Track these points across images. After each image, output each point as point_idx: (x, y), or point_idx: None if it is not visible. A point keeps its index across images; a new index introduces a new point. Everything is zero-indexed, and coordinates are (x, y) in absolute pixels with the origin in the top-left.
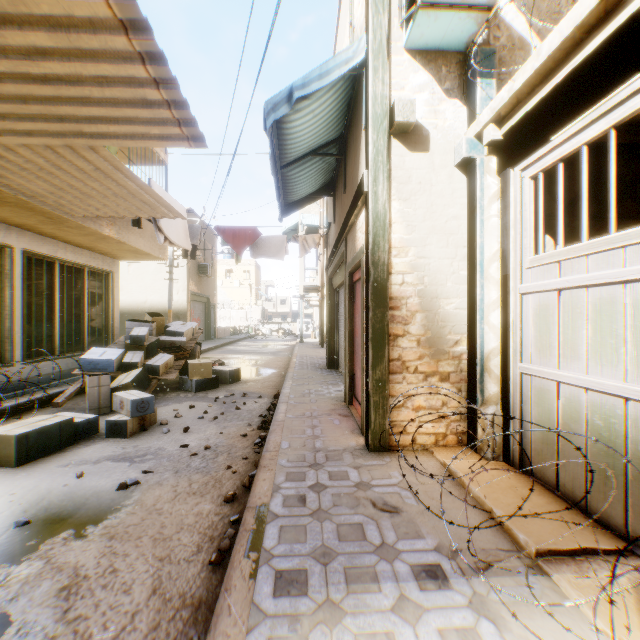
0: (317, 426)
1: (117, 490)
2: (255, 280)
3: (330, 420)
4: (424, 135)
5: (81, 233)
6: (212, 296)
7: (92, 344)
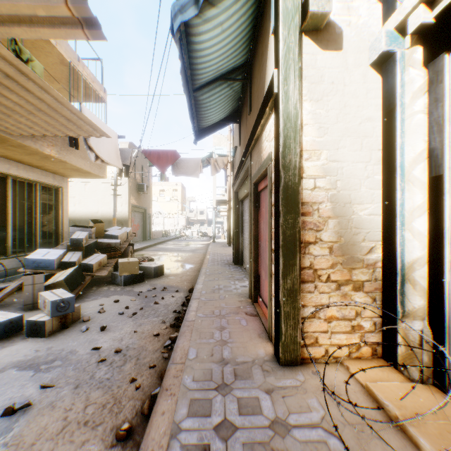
0: (225, 328)
1: (2, 416)
2: (181, 197)
3: (237, 320)
4: (337, 33)
5: (26, 152)
6: (148, 208)
7: (44, 245)
